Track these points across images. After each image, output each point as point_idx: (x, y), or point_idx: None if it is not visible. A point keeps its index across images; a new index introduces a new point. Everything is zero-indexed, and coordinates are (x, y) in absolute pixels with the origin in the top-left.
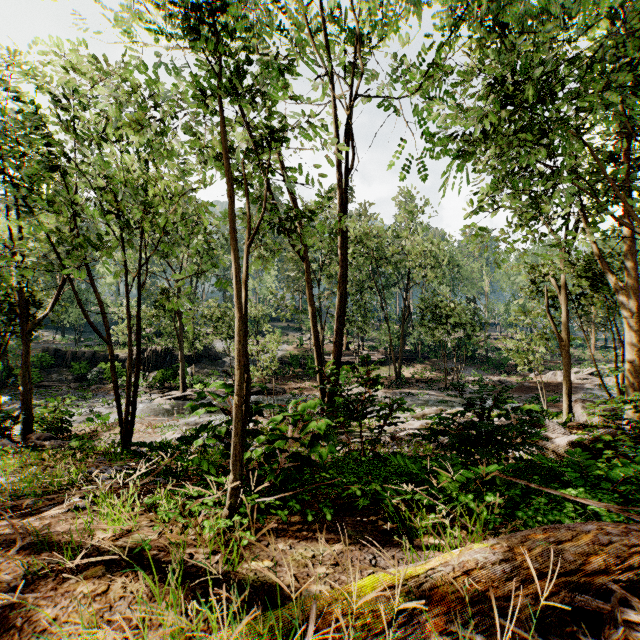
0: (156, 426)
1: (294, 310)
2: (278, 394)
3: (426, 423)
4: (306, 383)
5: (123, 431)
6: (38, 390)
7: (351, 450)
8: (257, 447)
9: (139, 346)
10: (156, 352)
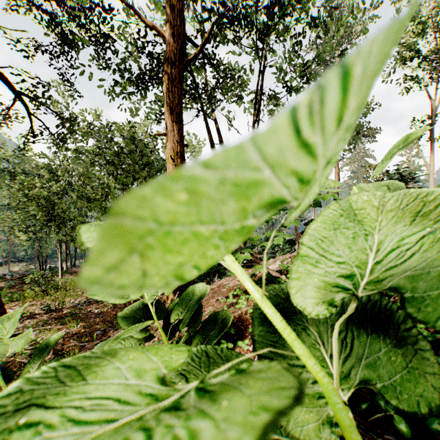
0: None
1: None
2: None
3: None
4: None
5: None
6: None
7: None
8: None
9: None
10: None
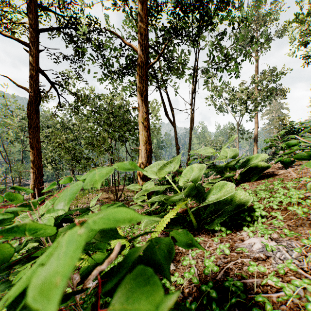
0: None
1: None
2: None
3: None
4: None
5: None
6: None
7: None
8: None
9: None
10: None
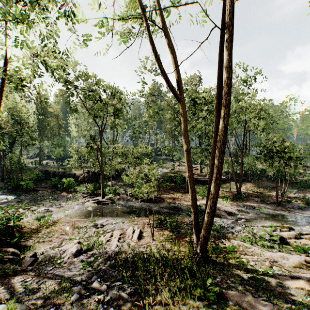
0: (76, 227)
1: (169, 149)
2: (159, 202)
3: (304, 261)
4: (177, 194)
5: None
6: (32, 192)
7: None
8: None
9: None
10: (94, 172)
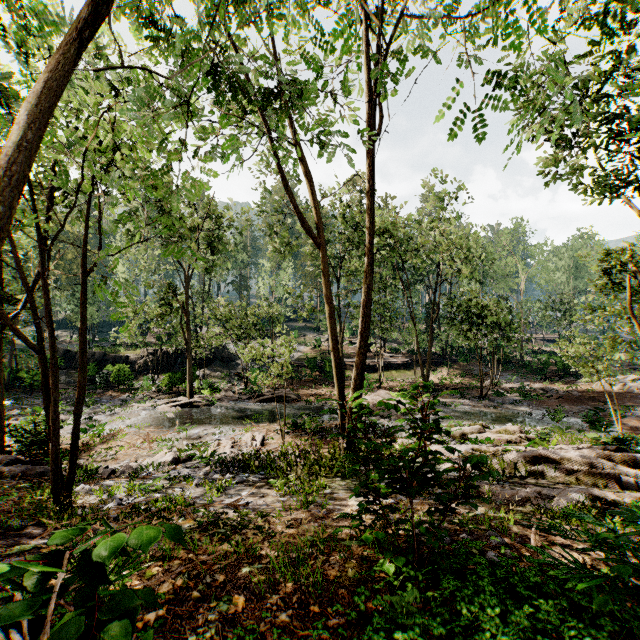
0: (154, 440)
1: (311, 309)
2: (293, 401)
3: (472, 449)
4: (324, 389)
5: (51, 482)
6: None
7: (395, 548)
8: (256, 488)
9: (83, 357)
10: (167, 353)
